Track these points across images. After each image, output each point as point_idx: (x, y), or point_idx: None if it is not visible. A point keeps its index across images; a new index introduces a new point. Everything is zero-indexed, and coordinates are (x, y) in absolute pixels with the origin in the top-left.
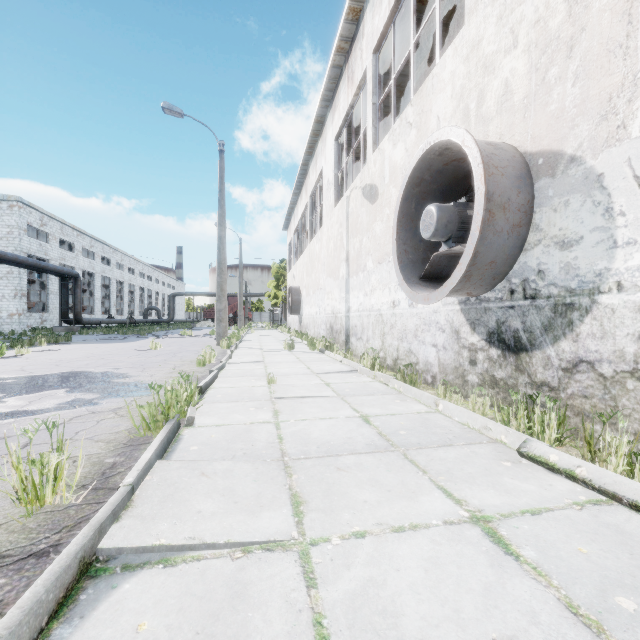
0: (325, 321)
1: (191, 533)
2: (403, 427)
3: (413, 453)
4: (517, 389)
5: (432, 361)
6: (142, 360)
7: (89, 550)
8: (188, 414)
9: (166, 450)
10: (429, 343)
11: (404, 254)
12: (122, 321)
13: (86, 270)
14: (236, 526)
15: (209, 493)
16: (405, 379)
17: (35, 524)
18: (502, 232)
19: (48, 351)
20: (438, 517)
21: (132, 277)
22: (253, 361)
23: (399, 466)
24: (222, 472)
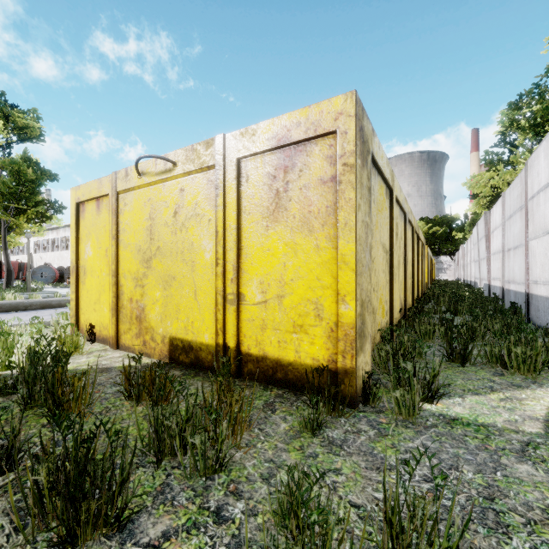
0: None
1: None
2: None
3: None
4: None
5: None
6: None
7: None
8: None
9: None
10: None
11: None
12: None
13: None
14: None
15: None
16: None
17: None
18: None
19: None
20: None
21: None
22: None
23: None
24: None
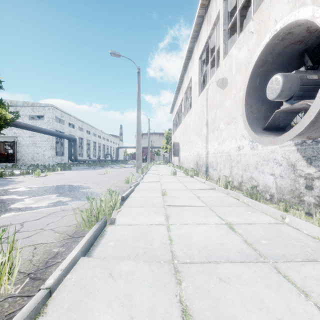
0: (193, 160)
1: None
2: (262, 236)
3: (283, 267)
4: None
5: (270, 185)
6: (99, 179)
7: None
8: (111, 216)
9: (93, 244)
10: (267, 173)
11: (250, 114)
12: (95, 160)
13: (80, 137)
14: None
15: (111, 301)
16: (251, 196)
17: None
18: None
19: (59, 174)
20: None
21: (99, 139)
22: (154, 181)
23: (276, 282)
24: (125, 274)
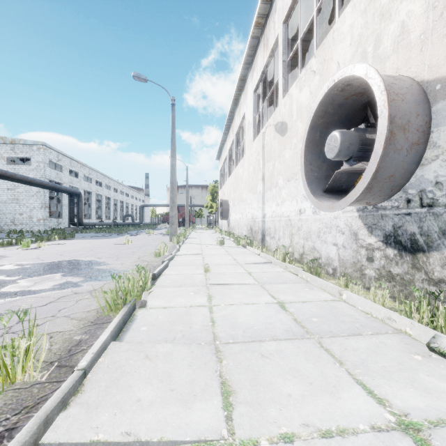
0: (246, 224)
1: (128, 427)
2: (314, 314)
3: (327, 341)
4: (414, 284)
5: (333, 257)
6: (118, 252)
7: (31, 445)
8: (142, 298)
9: (122, 329)
10: (330, 242)
11: (310, 172)
12: (109, 224)
13: (86, 190)
14: (170, 419)
15: (149, 378)
16: (311, 271)
17: (2, 402)
18: (402, 150)
19: (58, 244)
20: (364, 420)
21: (116, 194)
22: (194, 253)
23: (316, 355)
24: (163, 355)
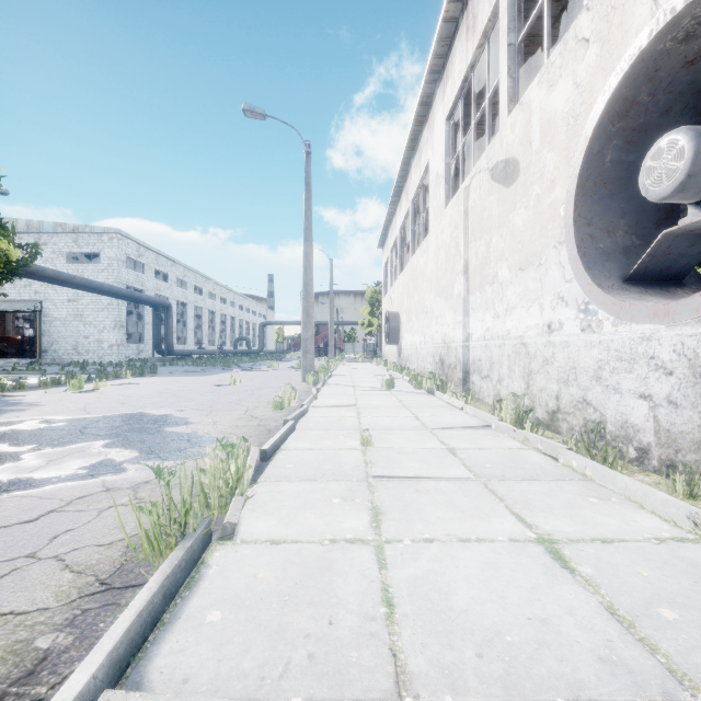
0: (432, 352)
1: None
2: (657, 591)
3: None
4: None
5: (638, 423)
6: (214, 399)
7: None
8: (226, 516)
9: (159, 618)
10: (630, 391)
11: (589, 241)
12: (212, 352)
13: (179, 300)
14: None
15: None
16: (592, 453)
17: None
18: None
19: (127, 385)
20: None
21: (223, 306)
22: (342, 405)
23: None
24: None
